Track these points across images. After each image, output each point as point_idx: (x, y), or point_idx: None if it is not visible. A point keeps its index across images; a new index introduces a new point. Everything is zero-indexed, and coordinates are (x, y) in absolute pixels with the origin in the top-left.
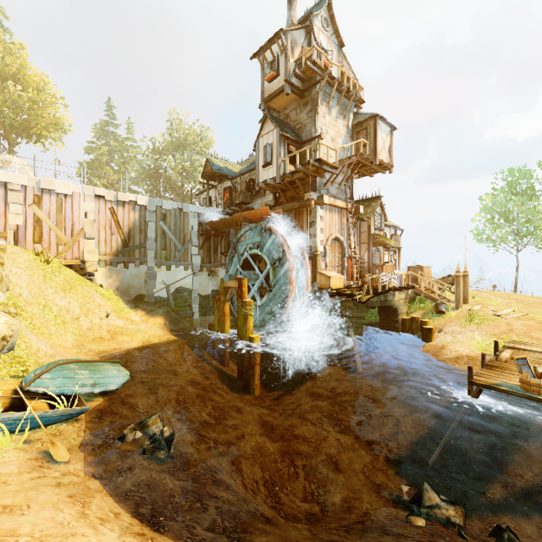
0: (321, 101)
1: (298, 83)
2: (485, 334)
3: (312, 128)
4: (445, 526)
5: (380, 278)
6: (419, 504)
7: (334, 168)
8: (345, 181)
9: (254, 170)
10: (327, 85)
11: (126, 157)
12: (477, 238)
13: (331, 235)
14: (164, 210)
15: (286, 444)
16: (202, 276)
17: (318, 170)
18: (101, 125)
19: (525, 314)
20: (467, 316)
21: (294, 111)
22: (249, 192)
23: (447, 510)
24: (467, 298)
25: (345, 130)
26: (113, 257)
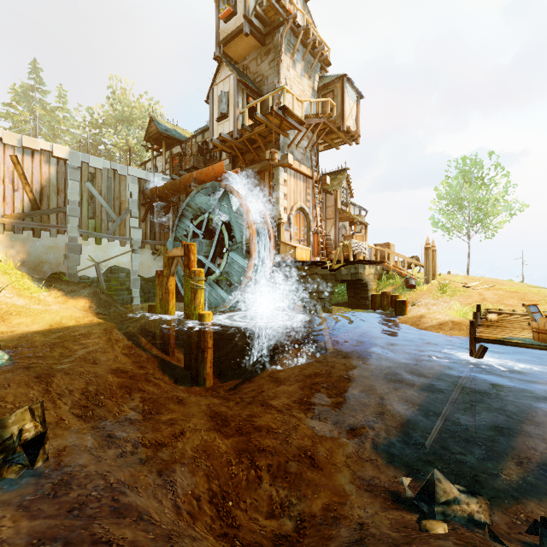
0: (285, 50)
1: (259, 26)
2: (460, 304)
3: (274, 79)
4: (468, 528)
5: (352, 245)
6: (431, 501)
7: (300, 124)
8: (310, 148)
9: (208, 132)
10: (291, 34)
11: (57, 130)
12: (434, 225)
13: (296, 204)
14: (93, 169)
15: (244, 439)
16: (145, 255)
17: (282, 125)
18: (23, 88)
19: (492, 285)
20: (438, 289)
21: (254, 61)
22: (202, 157)
23: (468, 504)
24: (435, 273)
25: (311, 92)
26: (17, 221)
